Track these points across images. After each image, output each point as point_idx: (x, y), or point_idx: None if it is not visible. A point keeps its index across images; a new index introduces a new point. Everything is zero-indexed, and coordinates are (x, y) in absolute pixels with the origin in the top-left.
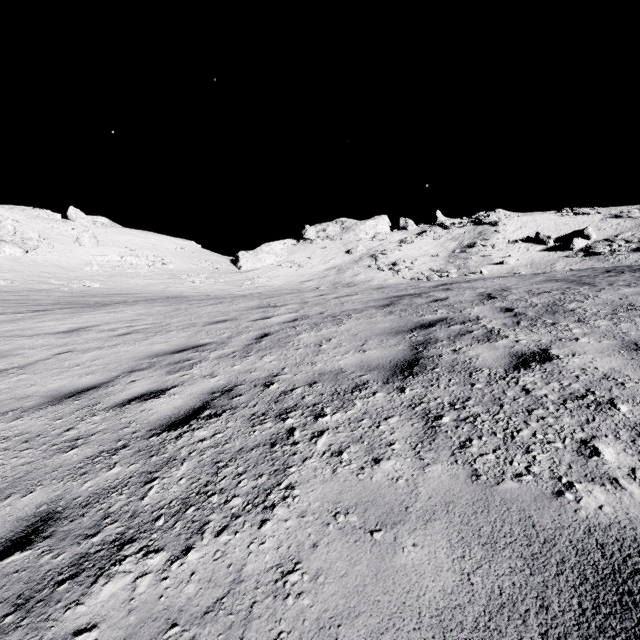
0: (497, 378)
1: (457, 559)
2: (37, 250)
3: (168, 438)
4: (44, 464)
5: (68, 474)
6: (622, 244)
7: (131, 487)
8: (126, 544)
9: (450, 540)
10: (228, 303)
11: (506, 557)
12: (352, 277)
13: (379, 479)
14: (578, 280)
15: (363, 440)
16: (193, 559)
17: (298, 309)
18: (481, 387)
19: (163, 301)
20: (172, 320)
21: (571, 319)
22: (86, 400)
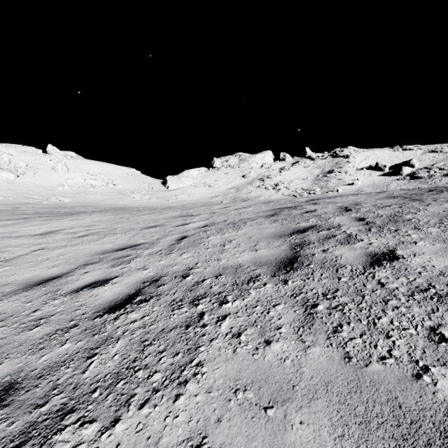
0: (358, 273)
1: (338, 438)
2: (25, 175)
3: (108, 319)
4: (13, 339)
5: (30, 349)
6: (437, 171)
7: (76, 361)
8: (67, 414)
9: (331, 419)
10: (158, 213)
11: (380, 437)
12: (246, 194)
13: (270, 359)
14: (410, 197)
15: (257, 324)
16: (119, 430)
17: (208, 218)
18: (346, 280)
19: (112, 211)
20: (118, 225)
21: (409, 227)
22: (50, 287)
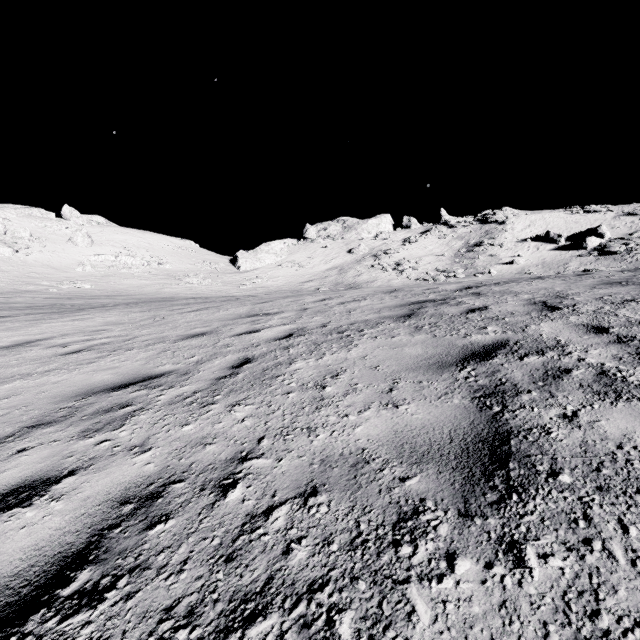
0: None
1: None
2: (28, 250)
3: None
4: None
5: None
6: (639, 243)
7: None
8: None
9: None
10: (215, 309)
11: None
12: (354, 277)
13: None
14: None
15: None
16: None
17: (294, 319)
18: None
19: (144, 305)
20: (141, 332)
21: None
22: None
